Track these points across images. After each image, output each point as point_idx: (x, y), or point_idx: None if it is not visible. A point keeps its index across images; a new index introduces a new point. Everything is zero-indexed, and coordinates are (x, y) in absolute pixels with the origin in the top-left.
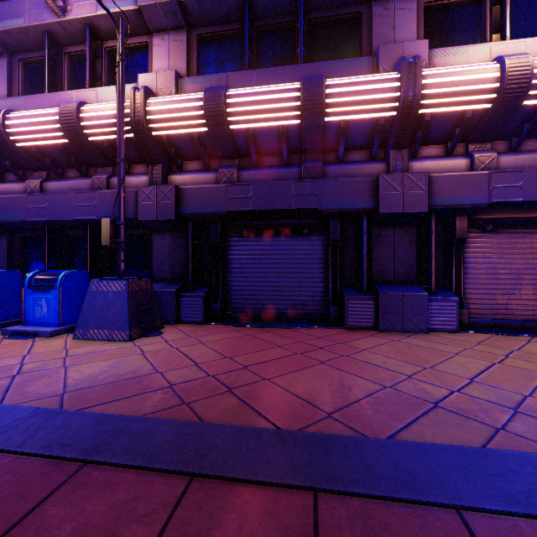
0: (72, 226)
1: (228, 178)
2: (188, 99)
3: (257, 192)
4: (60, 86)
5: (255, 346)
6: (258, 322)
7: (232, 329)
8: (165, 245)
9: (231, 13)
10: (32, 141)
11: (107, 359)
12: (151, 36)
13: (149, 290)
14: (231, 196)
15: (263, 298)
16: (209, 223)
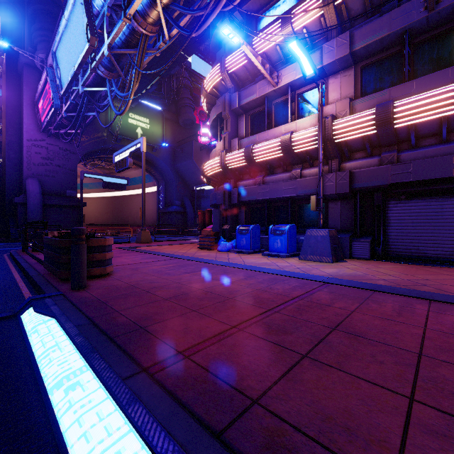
0: (279, 200)
1: (389, 160)
2: (362, 116)
3: (416, 167)
4: (271, 124)
5: (425, 272)
6: (417, 262)
7: (396, 264)
8: (337, 209)
9: (390, 43)
10: (263, 158)
11: (332, 268)
12: (326, 78)
13: (336, 236)
14: (393, 173)
15: (420, 245)
16: (371, 192)
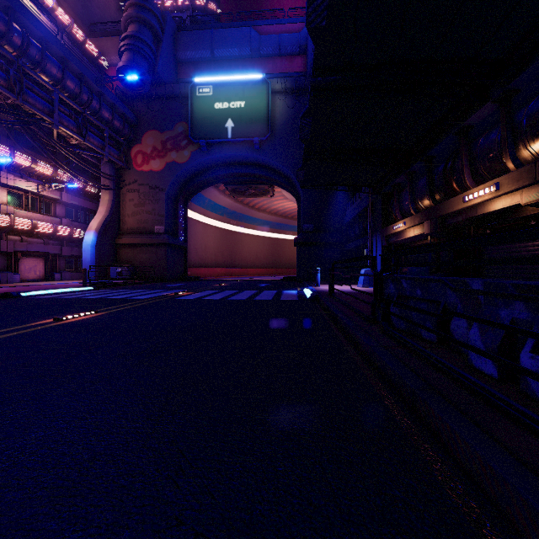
0: None
1: None
2: None
3: None
4: None
5: None
6: None
7: None
8: None
9: None
10: None
11: None
12: None
13: None
14: None
15: None
16: None
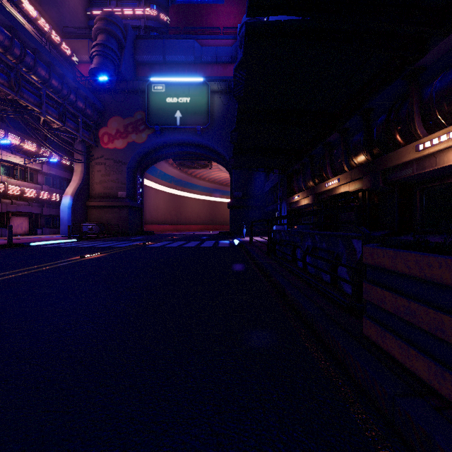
0: None
1: None
2: None
3: None
4: None
5: None
6: None
7: None
8: None
9: None
10: None
11: None
12: None
13: None
14: None
15: None
16: None
